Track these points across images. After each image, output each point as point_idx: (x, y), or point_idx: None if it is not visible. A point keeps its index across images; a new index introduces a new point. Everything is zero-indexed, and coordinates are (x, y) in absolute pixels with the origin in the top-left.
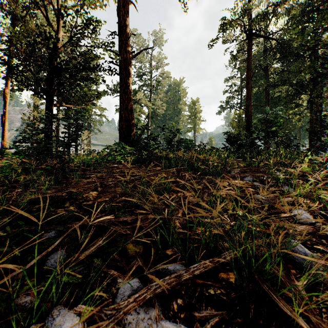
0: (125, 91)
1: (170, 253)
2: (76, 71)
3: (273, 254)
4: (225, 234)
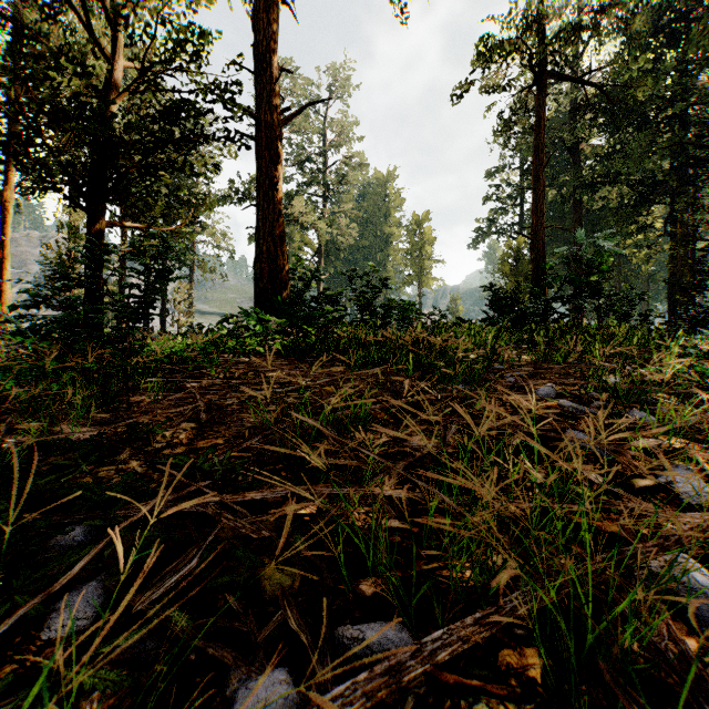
0: (269, 196)
1: (371, 592)
2: (154, 146)
3: (643, 605)
4: (510, 544)
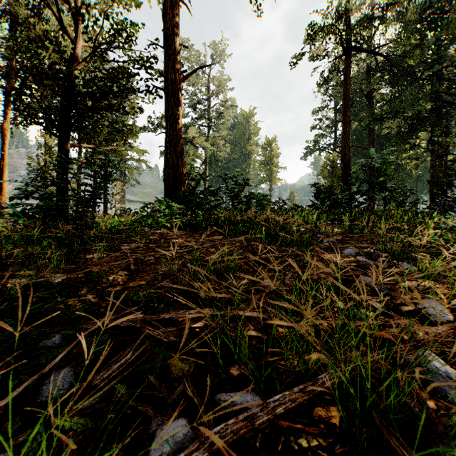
0: (173, 127)
1: (237, 374)
2: (100, 96)
3: (401, 380)
4: (322, 344)
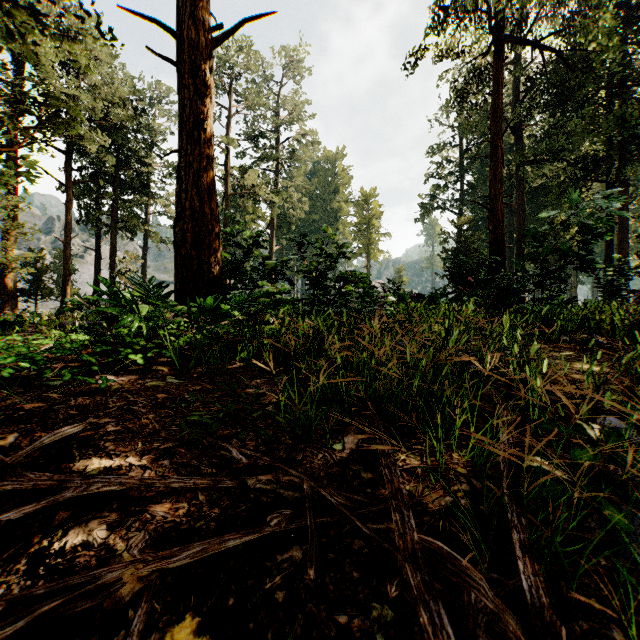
0: (193, 137)
1: None
2: None
3: None
4: None
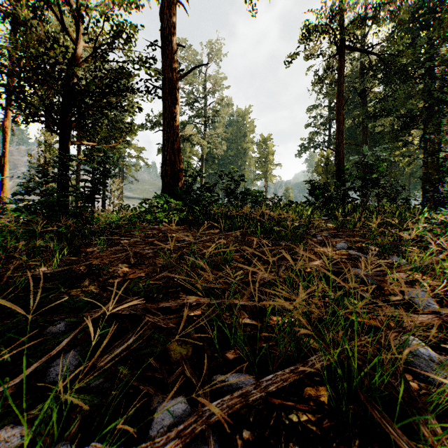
0: (170, 124)
1: (232, 357)
2: (100, 95)
3: (385, 361)
4: (312, 330)
